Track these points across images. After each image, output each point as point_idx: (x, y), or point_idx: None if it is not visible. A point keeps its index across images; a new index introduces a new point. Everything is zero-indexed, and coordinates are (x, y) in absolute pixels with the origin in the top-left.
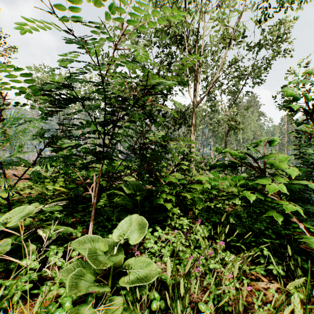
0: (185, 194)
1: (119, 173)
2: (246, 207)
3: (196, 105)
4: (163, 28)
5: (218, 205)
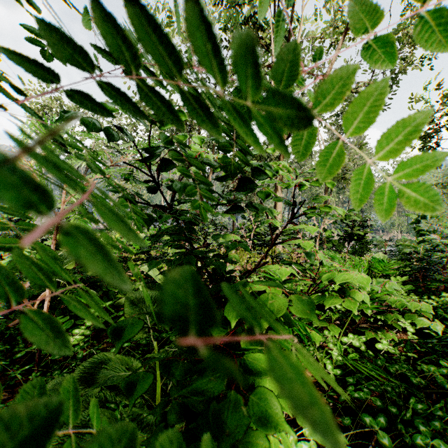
0: (309, 331)
1: (147, 254)
2: (420, 332)
3: (285, 138)
4: (231, 3)
5: (380, 344)
